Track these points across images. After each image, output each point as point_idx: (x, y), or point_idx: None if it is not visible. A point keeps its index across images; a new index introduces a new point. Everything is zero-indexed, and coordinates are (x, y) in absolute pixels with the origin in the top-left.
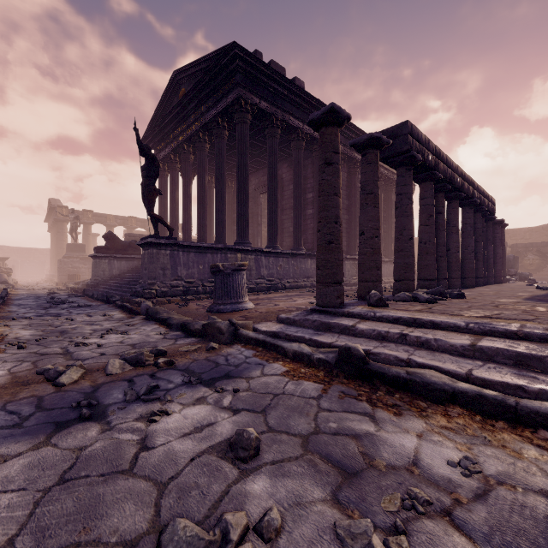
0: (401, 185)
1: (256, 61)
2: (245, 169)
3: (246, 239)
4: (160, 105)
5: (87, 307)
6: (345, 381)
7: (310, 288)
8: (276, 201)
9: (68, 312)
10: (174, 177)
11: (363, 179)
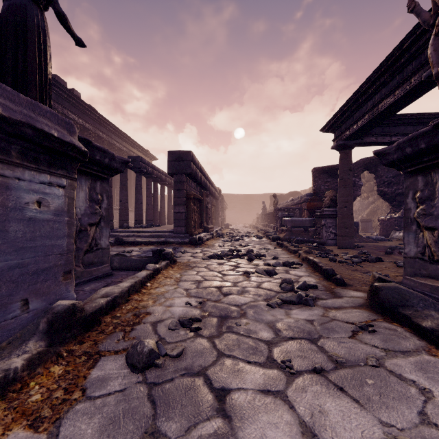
0: (137, 181)
1: None
2: None
3: None
4: None
5: None
6: (117, 246)
7: None
8: None
9: None
10: None
11: (121, 179)
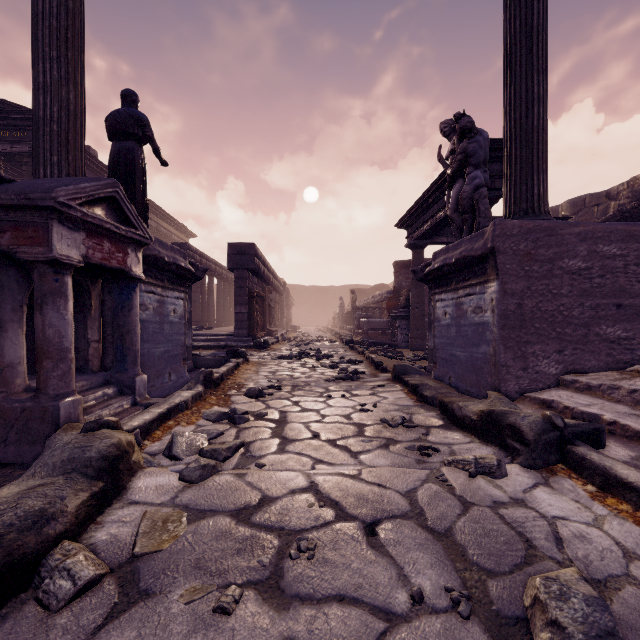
0: None
1: None
2: None
3: None
4: None
5: None
6: None
7: None
8: None
9: None
10: None
11: None
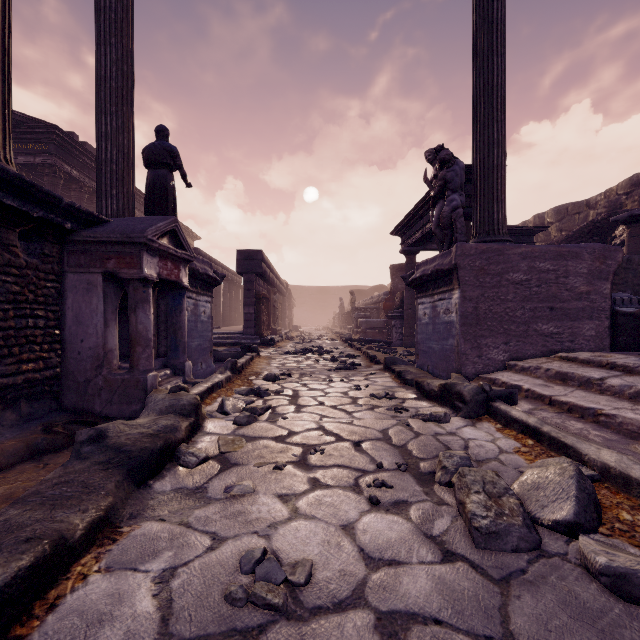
0: None
1: (73, 141)
2: None
3: None
4: None
5: None
6: None
7: None
8: None
9: None
10: None
11: None
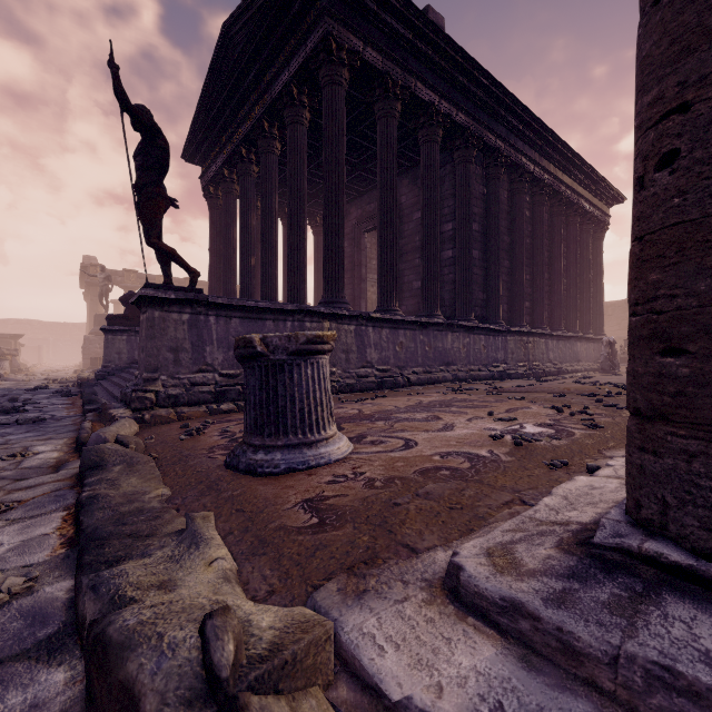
0: None
1: None
2: (337, 168)
3: (339, 295)
4: (206, 90)
5: (27, 425)
6: None
7: (452, 384)
8: (394, 230)
9: None
10: (229, 205)
11: None
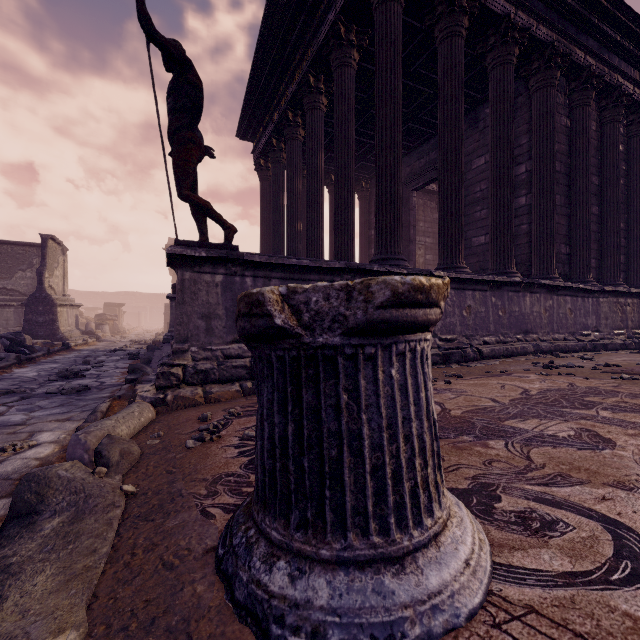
0: None
1: None
2: (393, 100)
3: (395, 250)
4: (255, 62)
5: (67, 396)
6: None
7: (535, 357)
8: (460, 171)
9: (1, 412)
10: (277, 174)
11: None
